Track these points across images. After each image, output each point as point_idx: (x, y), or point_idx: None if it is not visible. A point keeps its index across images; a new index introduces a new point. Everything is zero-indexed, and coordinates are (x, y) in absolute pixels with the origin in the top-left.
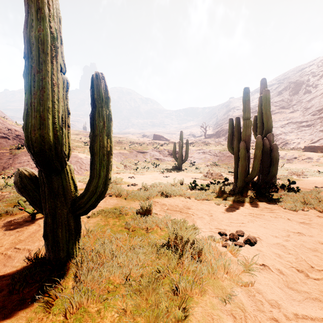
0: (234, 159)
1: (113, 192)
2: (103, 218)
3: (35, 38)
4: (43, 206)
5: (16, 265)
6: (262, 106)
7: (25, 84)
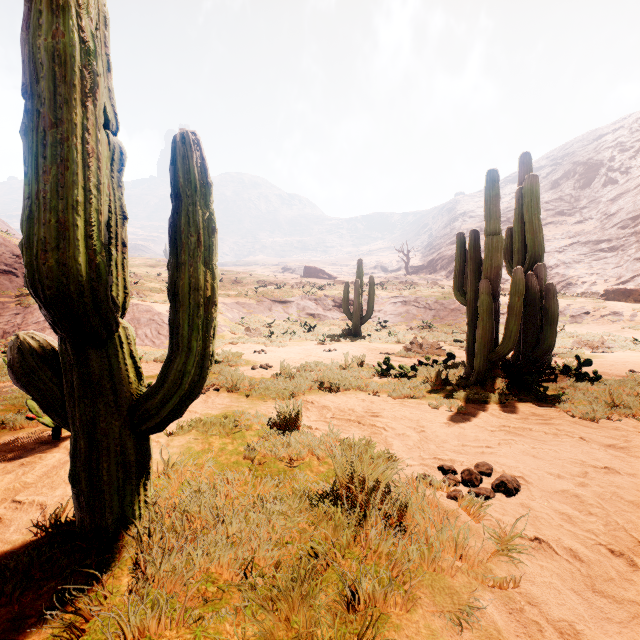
0: (468, 315)
1: (223, 382)
2: (201, 437)
3: (46, 51)
4: (68, 414)
5: (12, 538)
6: (524, 209)
7: (25, 151)
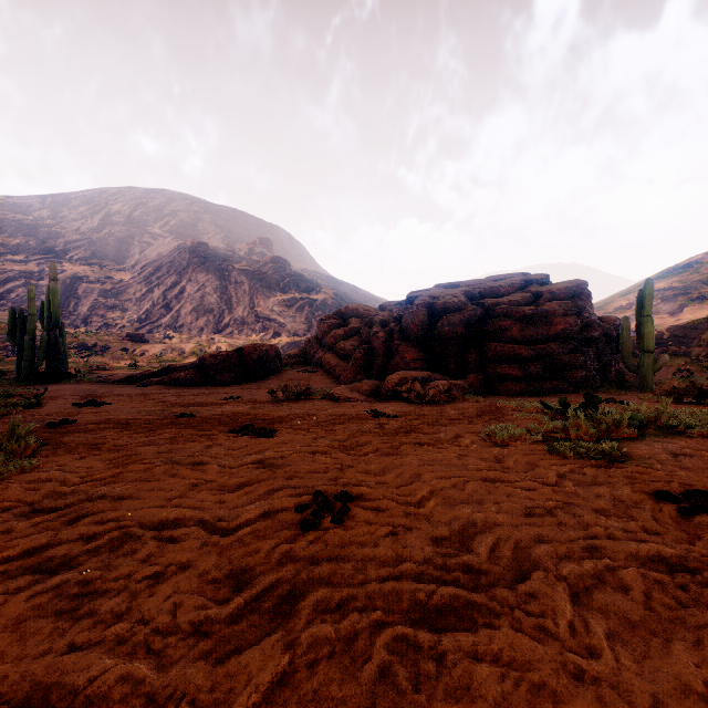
0: (18, 350)
1: None
2: None
3: None
4: None
5: None
6: (51, 298)
7: None
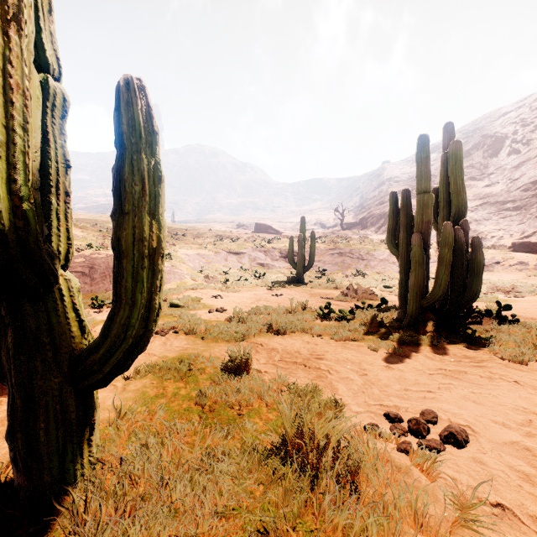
0: (400, 264)
1: (182, 325)
2: (156, 381)
3: None
4: (5, 371)
5: None
6: (449, 171)
7: None
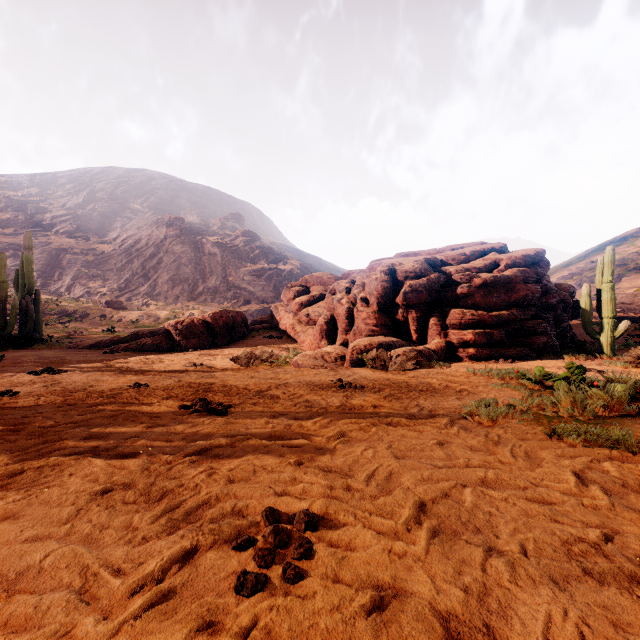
0: None
1: None
2: None
3: None
4: None
5: None
6: (25, 265)
7: None
